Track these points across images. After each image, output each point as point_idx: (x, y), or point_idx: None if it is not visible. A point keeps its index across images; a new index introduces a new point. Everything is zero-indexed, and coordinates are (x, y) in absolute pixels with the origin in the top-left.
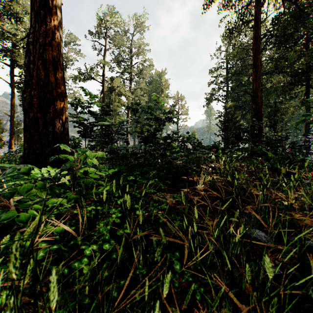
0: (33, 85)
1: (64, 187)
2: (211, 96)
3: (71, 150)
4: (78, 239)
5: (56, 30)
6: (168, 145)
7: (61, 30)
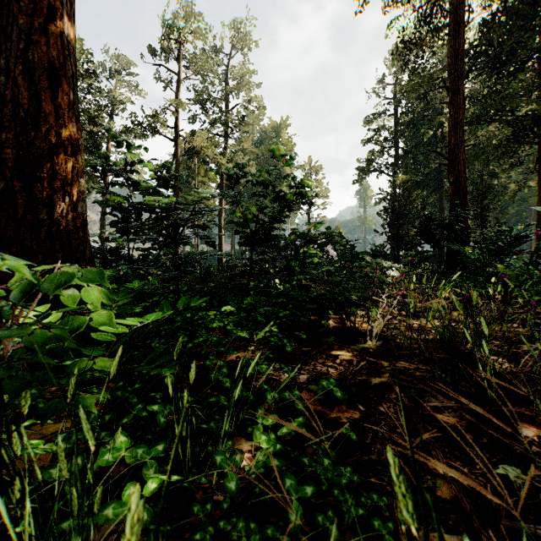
0: (7, 119)
1: None
2: (368, 165)
3: None
4: None
5: (58, 2)
6: (297, 249)
7: (71, 7)
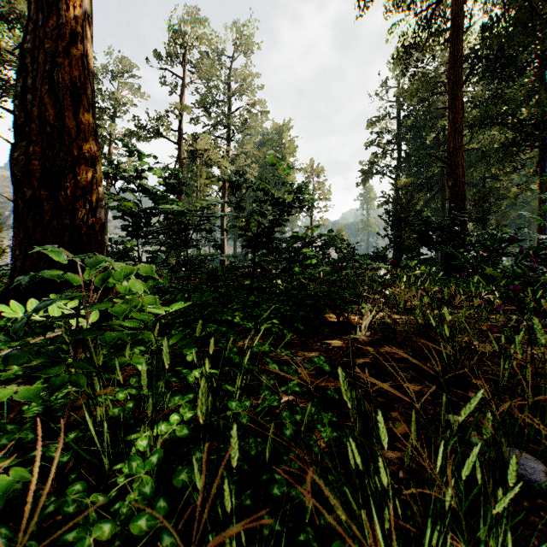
0: (34, 134)
1: (46, 352)
2: (370, 167)
3: (65, 259)
4: (69, 495)
5: (79, 26)
6: (297, 251)
7: (90, 29)
